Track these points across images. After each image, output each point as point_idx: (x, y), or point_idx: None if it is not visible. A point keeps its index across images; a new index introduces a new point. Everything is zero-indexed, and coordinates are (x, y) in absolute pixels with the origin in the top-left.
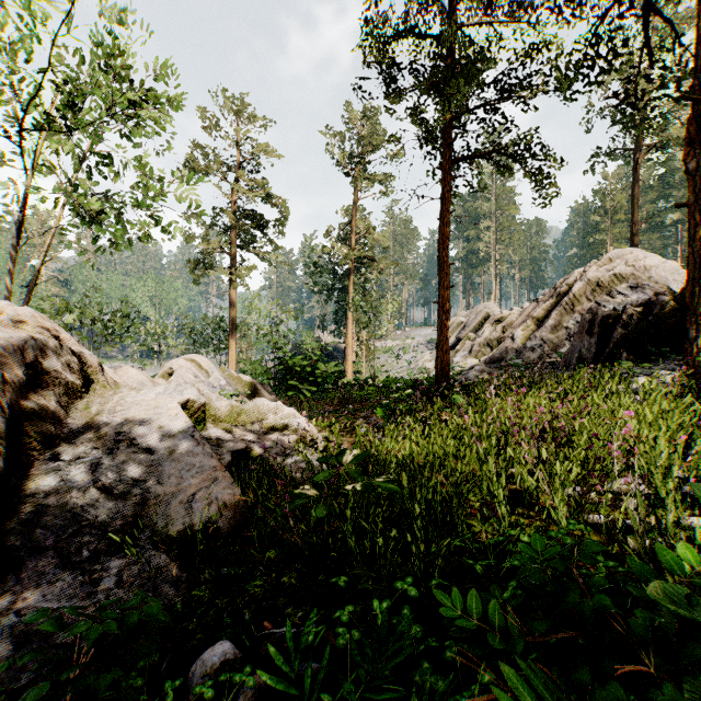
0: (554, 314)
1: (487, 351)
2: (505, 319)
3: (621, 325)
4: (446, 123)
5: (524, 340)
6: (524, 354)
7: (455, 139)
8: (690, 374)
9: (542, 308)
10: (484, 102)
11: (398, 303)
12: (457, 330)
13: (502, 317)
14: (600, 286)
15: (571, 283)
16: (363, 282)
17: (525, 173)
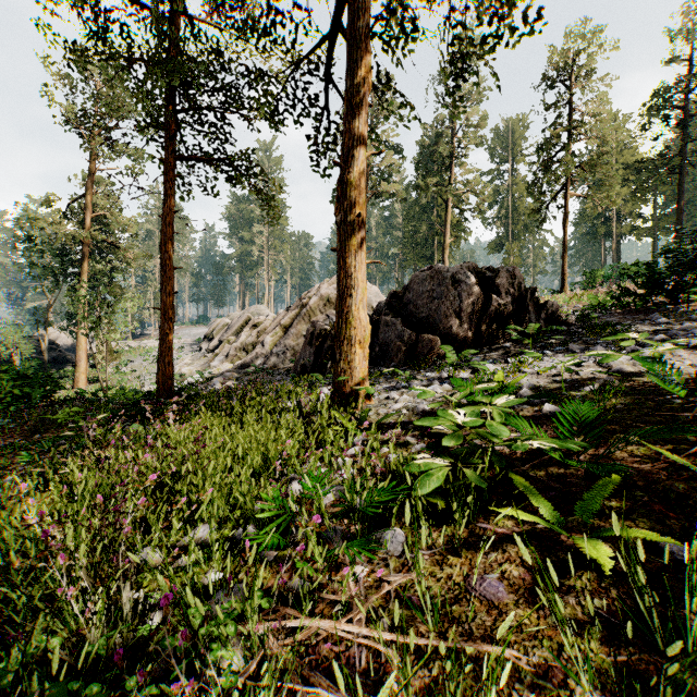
0: (296, 324)
1: (244, 355)
2: (261, 324)
3: (331, 339)
4: (168, 113)
5: (272, 346)
6: (270, 359)
7: (175, 134)
8: (337, 389)
9: (289, 316)
10: (207, 106)
11: (139, 302)
12: (221, 332)
13: (258, 322)
14: (330, 301)
15: (312, 296)
16: (110, 270)
17: (250, 190)
